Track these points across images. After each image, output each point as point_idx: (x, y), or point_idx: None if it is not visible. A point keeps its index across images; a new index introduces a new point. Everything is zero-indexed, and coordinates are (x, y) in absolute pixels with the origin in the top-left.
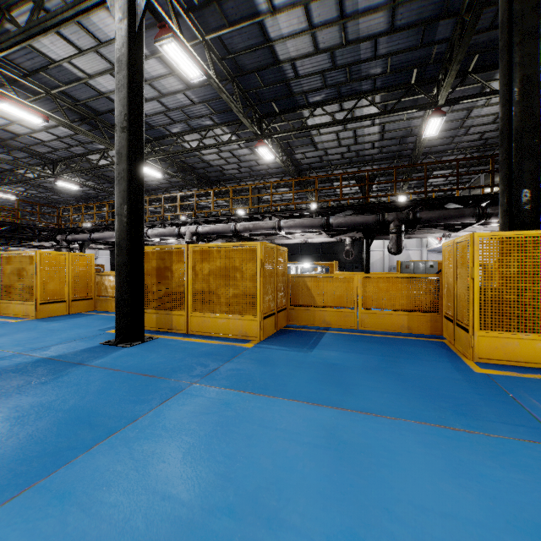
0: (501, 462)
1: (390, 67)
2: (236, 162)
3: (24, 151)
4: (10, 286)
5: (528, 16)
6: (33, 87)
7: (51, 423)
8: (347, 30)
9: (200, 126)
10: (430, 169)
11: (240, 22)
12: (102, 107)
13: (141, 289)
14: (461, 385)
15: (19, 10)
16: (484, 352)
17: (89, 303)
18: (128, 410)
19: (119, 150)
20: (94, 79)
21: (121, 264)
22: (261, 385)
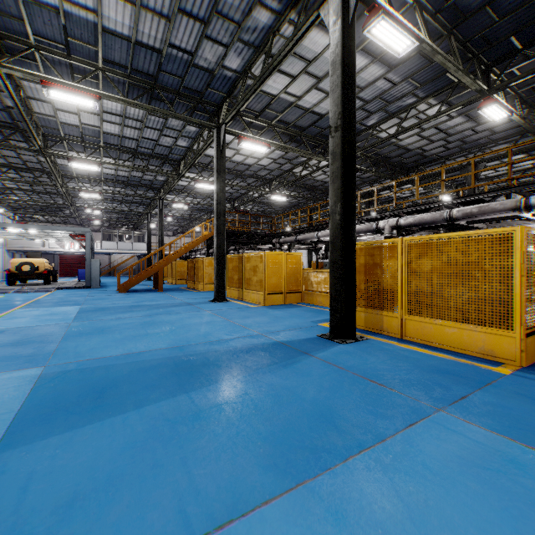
0: None
1: None
2: (442, 138)
3: (253, 177)
4: (248, 279)
5: None
6: (260, 124)
7: (301, 412)
8: None
9: (400, 108)
10: None
11: None
12: (306, 123)
13: (353, 286)
14: None
15: (255, 65)
16: None
17: (298, 296)
18: (369, 422)
19: (333, 150)
20: (302, 99)
21: (335, 261)
22: None
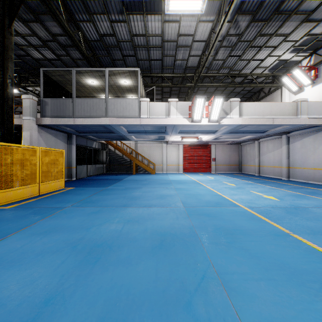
0: (69, 213)
1: None
2: None
3: None
4: None
5: (12, 50)
6: None
7: None
8: None
9: None
10: None
11: None
12: None
13: None
14: (18, 211)
15: None
16: (0, 200)
17: None
18: None
19: None
20: None
21: None
22: None
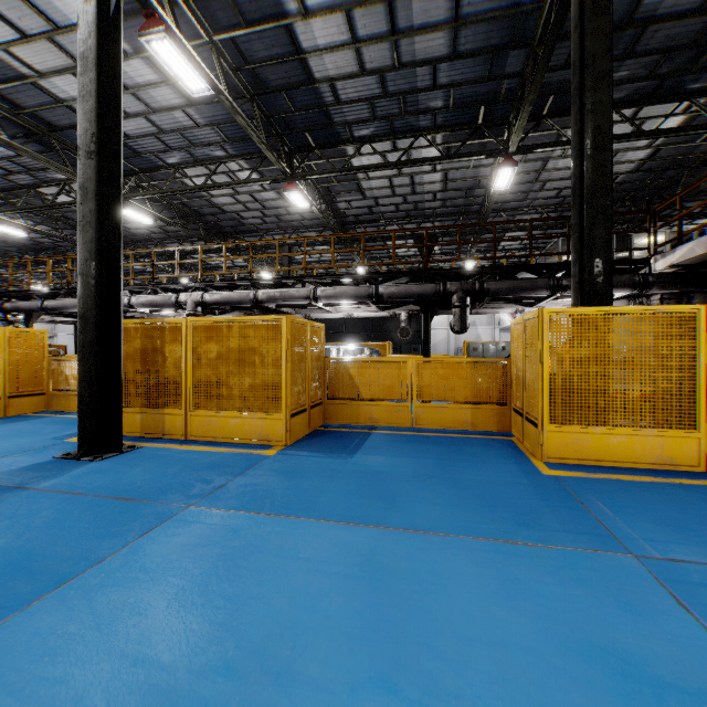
0: (561, 577)
1: (454, 101)
2: (258, 209)
3: None
4: None
5: (601, 57)
6: None
7: None
8: (401, 50)
9: (208, 157)
10: (502, 230)
11: (261, 23)
12: (61, 120)
13: (117, 379)
14: (526, 490)
15: None
16: (554, 450)
17: (39, 401)
18: (90, 548)
19: (84, 183)
20: (47, 78)
21: (86, 344)
22: (283, 503)
